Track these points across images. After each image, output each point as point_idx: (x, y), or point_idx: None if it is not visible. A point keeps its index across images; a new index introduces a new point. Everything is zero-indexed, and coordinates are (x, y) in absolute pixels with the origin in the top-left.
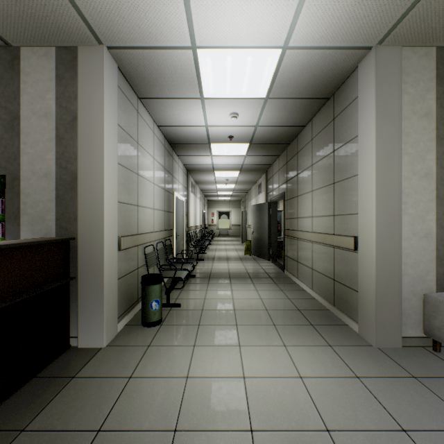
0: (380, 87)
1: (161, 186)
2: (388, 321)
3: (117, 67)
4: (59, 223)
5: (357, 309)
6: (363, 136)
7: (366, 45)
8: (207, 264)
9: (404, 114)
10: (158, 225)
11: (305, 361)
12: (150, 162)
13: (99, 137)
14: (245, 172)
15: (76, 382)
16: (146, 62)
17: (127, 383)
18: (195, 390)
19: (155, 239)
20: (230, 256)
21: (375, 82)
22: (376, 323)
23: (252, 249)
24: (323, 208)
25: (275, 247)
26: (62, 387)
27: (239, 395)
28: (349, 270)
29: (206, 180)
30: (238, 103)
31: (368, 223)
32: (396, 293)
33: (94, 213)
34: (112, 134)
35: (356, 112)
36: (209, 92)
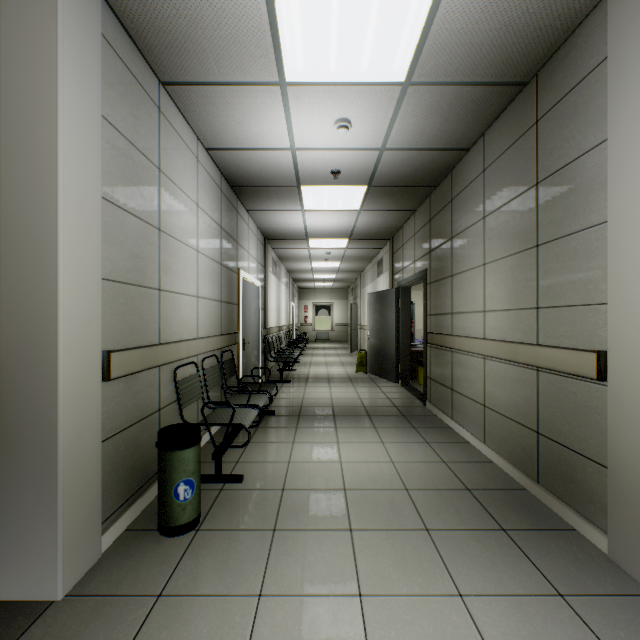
0: None
1: (215, 258)
2: None
3: None
4: None
5: (603, 502)
6: (625, 136)
7: None
8: (295, 390)
9: None
10: (207, 327)
11: None
12: (190, 212)
13: (47, 131)
14: (358, 240)
15: None
16: None
17: None
18: None
19: (200, 352)
20: (334, 374)
21: None
22: None
23: (368, 363)
24: (511, 295)
25: (406, 361)
26: None
27: None
28: (581, 418)
29: (295, 254)
30: (352, 96)
31: (639, 324)
32: None
33: (35, 301)
34: (85, 133)
35: (601, 91)
36: (295, 68)
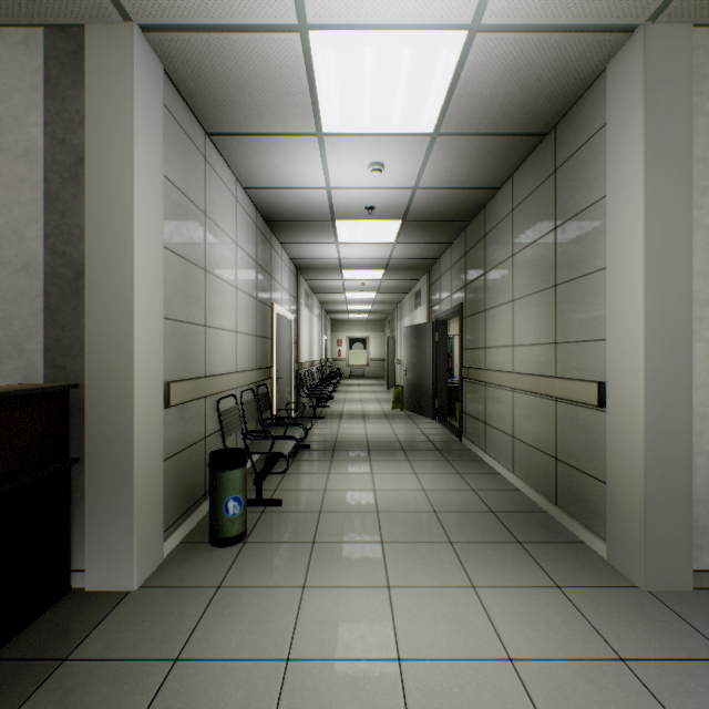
0: (653, 102)
1: (251, 294)
2: (667, 541)
3: (162, 70)
4: (50, 356)
5: (604, 514)
6: (618, 195)
7: (627, 22)
8: (329, 426)
9: (698, 152)
10: (244, 361)
11: (515, 621)
12: (230, 250)
13: (125, 195)
14: (394, 271)
15: (68, 672)
16: (215, 60)
17: (169, 675)
18: (302, 692)
19: (239, 385)
20: (369, 411)
21: (644, 92)
22: (645, 545)
23: (404, 400)
24: (535, 330)
25: (443, 397)
26: (38, 684)
27: (391, 703)
28: (588, 442)
29: (328, 285)
30: (385, 144)
31: (627, 358)
32: (683, 489)
33: (115, 338)
34: (152, 193)
35: (603, 152)
36: (332, 122)
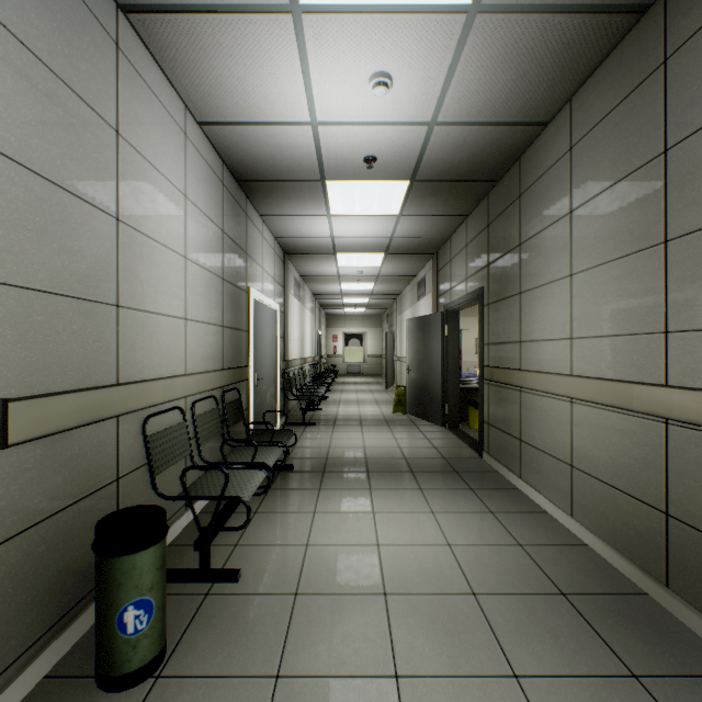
0: None
1: (213, 270)
2: None
3: None
4: None
5: None
6: None
7: None
8: (320, 435)
9: None
10: (201, 359)
11: None
12: (173, 203)
13: None
14: (396, 256)
15: None
16: None
17: None
18: None
19: (188, 393)
20: (367, 416)
21: None
22: None
23: (407, 402)
24: (617, 314)
25: (454, 400)
26: None
27: None
28: None
29: (321, 273)
30: (395, 33)
31: None
32: None
33: None
34: None
35: None
36: None
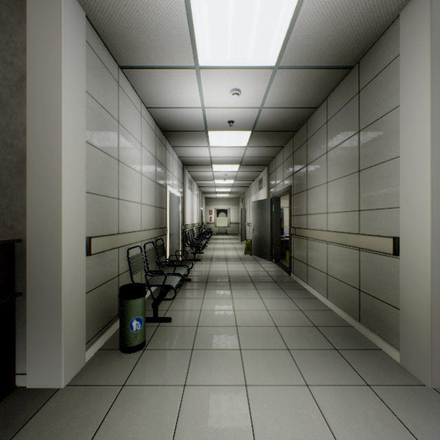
0: (437, 35)
1: (152, 178)
2: None
3: (85, 16)
4: (2, 219)
5: (397, 331)
6: (409, 104)
7: None
8: (204, 265)
9: None
10: (147, 223)
11: (340, 414)
12: (137, 148)
13: (55, 102)
14: (246, 166)
15: None
16: (122, 9)
17: None
18: None
19: (143, 239)
20: (229, 256)
21: (430, 28)
22: (431, 355)
23: (252, 248)
24: (343, 202)
25: (278, 246)
26: None
27: None
28: (384, 279)
29: (203, 175)
30: (241, 75)
31: (417, 220)
32: None
33: (48, 206)
34: (77, 102)
35: (396, 75)
36: (205, 58)
